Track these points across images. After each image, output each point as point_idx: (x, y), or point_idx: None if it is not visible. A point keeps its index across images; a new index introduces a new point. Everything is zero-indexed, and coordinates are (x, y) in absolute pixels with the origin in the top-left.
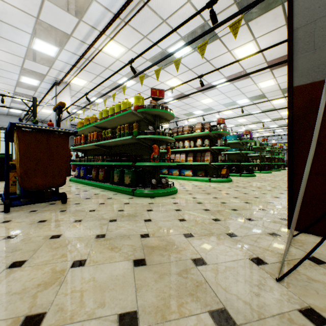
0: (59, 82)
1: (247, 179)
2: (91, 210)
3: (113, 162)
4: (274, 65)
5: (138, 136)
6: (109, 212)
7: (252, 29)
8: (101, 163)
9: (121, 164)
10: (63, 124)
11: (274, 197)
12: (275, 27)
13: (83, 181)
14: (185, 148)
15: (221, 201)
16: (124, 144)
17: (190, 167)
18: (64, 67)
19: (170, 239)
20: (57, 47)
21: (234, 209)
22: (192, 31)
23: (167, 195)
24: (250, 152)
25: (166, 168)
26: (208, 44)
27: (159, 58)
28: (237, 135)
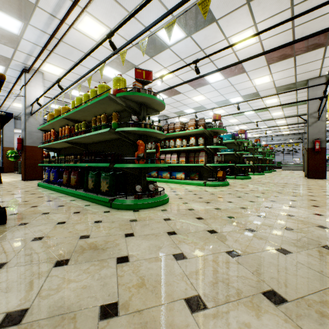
0: (29, 68)
1: (244, 182)
2: (37, 237)
3: (87, 163)
4: (287, 44)
5: (118, 129)
6: (63, 242)
7: (254, 12)
8: (72, 164)
9: (96, 165)
10: (34, 119)
11: (289, 206)
12: (279, 11)
13: (52, 187)
14: (177, 147)
15: (227, 215)
16: (102, 141)
17: (182, 169)
18: (33, 49)
19: (160, 322)
20: (20, 20)
21: (249, 229)
22: (185, 10)
23: (156, 206)
24: (245, 153)
25: (155, 170)
26: (203, 28)
27: (147, 44)
28: (232, 135)
